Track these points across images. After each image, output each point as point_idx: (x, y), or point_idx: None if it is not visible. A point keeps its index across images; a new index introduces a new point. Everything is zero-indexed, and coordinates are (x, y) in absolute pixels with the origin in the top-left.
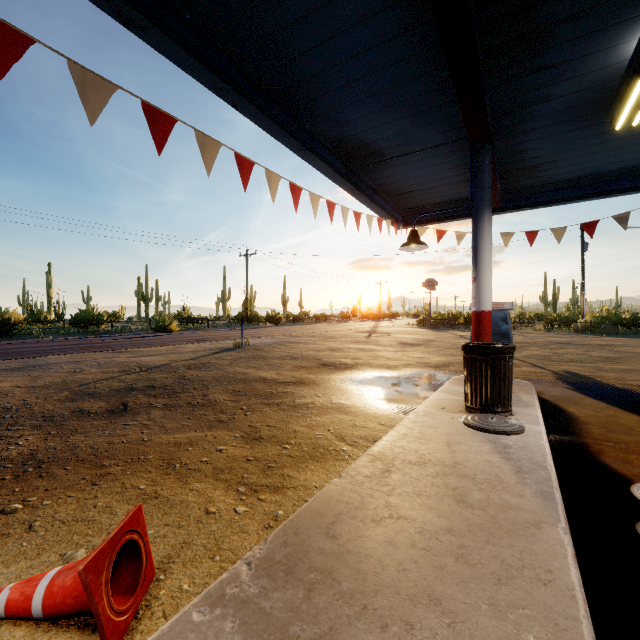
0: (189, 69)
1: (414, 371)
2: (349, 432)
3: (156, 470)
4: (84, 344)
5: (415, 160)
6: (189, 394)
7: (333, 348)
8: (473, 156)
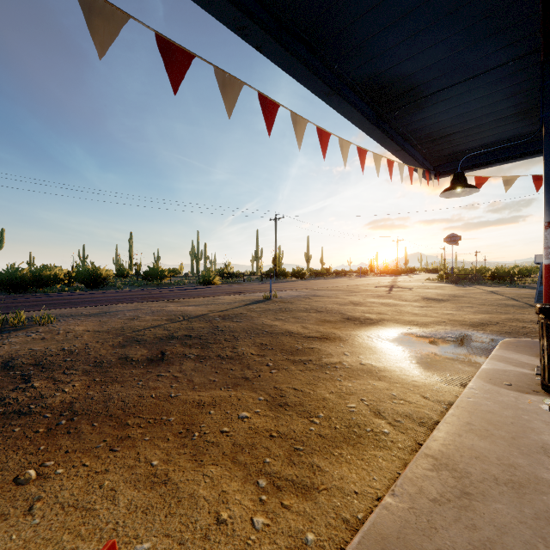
0: (210, 7)
1: (448, 330)
2: (387, 406)
3: (174, 438)
4: (147, 294)
5: (459, 93)
6: (220, 345)
7: (356, 302)
8: (546, 71)
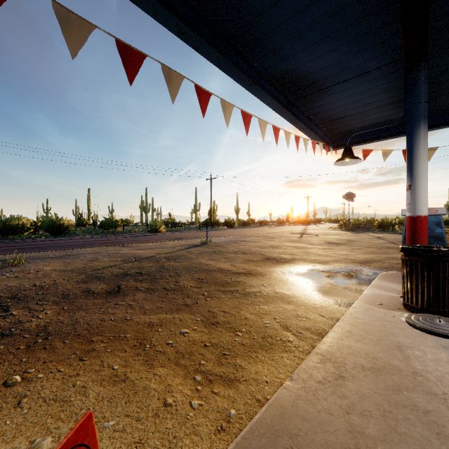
0: (158, 17)
1: (342, 266)
2: (293, 322)
3: (130, 349)
4: (104, 240)
5: (348, 87)
6: (165, 280)
7: (274, 246)
8: (408, 75)
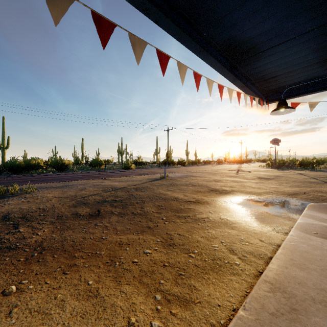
0: None
1: (274, 197)
2: (238, 246)
3: (103, 266)
4: (91, 175)
5: (282, 50)
6: (133, 206)
7: (216, 180)
8: None
